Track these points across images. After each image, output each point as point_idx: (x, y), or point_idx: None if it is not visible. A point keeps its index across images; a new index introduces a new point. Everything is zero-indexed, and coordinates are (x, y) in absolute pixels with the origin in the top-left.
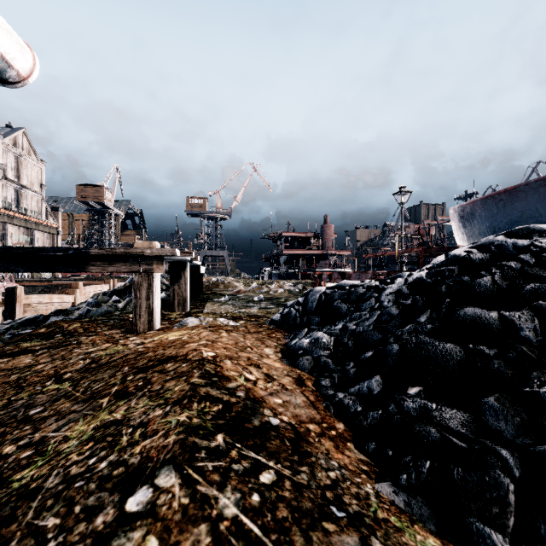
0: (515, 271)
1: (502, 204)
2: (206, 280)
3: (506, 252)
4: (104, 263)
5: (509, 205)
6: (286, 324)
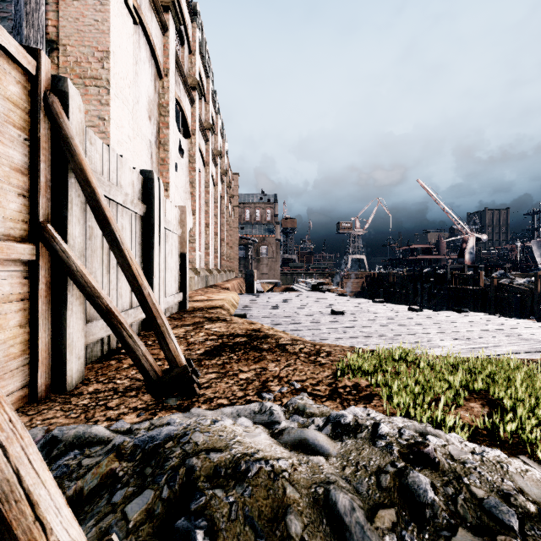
0: None
1: None
2: (442, 270)
3: None
4: (504, 266)
5: None
6: (525, 272)
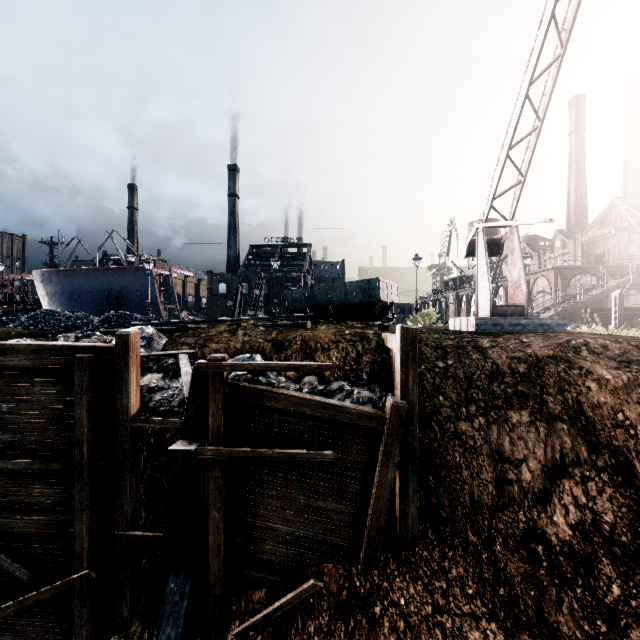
0: (44, 316)
1: (69, 277)
2: None
3: (43, 313)
4: None
5: (73, 278)
6: None
